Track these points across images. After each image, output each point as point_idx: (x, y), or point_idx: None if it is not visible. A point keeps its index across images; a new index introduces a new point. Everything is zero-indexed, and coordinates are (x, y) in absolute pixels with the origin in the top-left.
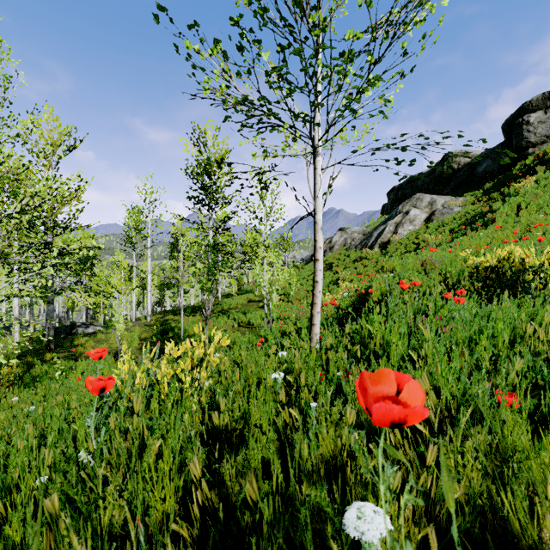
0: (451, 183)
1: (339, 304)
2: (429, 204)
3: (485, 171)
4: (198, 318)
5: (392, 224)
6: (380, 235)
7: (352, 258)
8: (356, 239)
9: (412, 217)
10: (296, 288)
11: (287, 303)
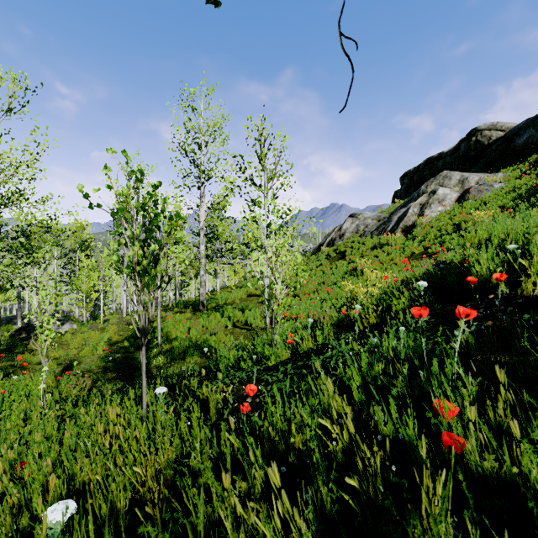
0: (481, 160)
1: (386, 303)
2: (459, 183)
3: (526, 142)
4: (188, 315)
5: (416, 205)
6: (402, 219)
7: (369, 245)
8: (370, 225)
9: (441, 197)
10: (304, 280)
11: (293, 298)
